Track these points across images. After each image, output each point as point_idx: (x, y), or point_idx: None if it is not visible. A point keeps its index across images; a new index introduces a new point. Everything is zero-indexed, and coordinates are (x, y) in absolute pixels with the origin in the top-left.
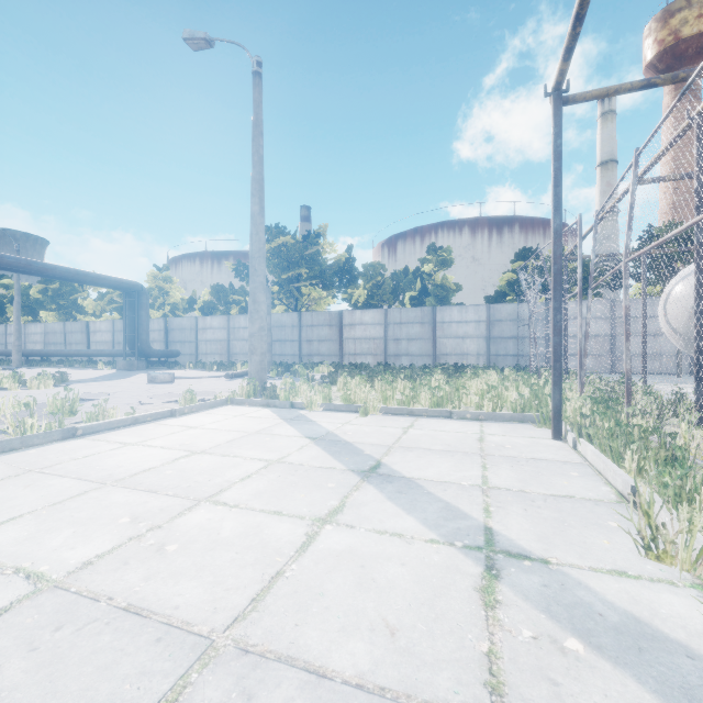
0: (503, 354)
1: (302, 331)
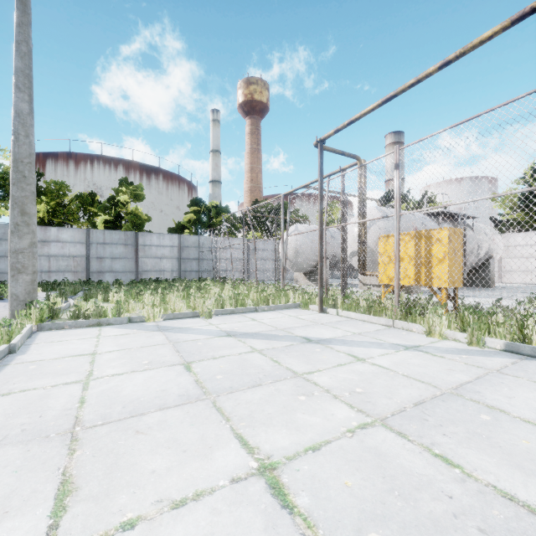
0: (190, 270)
1: None
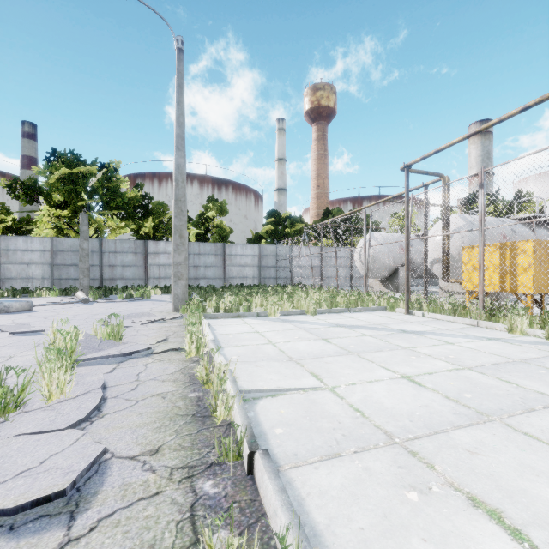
0: (268, 277)
1: (104, 256)
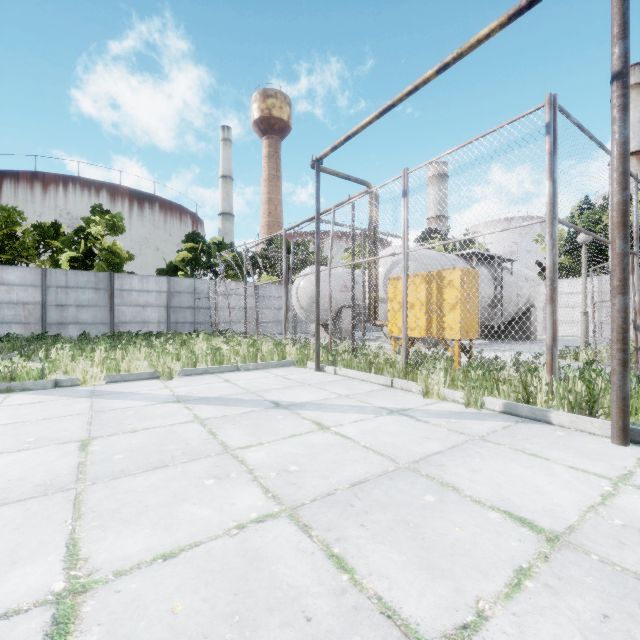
0: (182, 321)
1: None
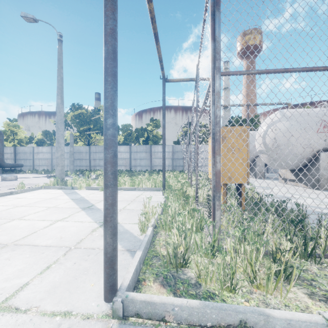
0: (178, 165)
1: (91, 154)
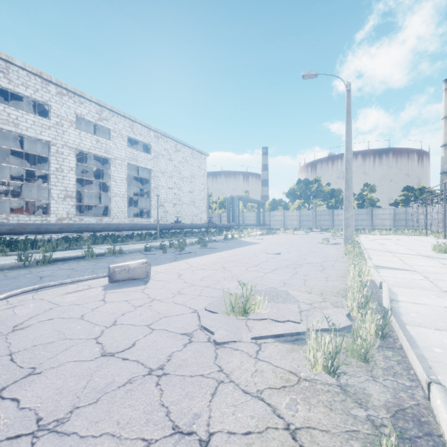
0: (400, 225)
1: (316, 217)
